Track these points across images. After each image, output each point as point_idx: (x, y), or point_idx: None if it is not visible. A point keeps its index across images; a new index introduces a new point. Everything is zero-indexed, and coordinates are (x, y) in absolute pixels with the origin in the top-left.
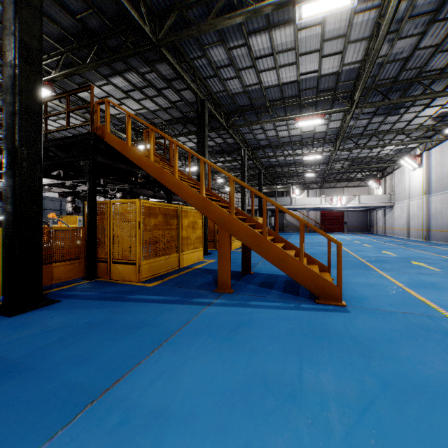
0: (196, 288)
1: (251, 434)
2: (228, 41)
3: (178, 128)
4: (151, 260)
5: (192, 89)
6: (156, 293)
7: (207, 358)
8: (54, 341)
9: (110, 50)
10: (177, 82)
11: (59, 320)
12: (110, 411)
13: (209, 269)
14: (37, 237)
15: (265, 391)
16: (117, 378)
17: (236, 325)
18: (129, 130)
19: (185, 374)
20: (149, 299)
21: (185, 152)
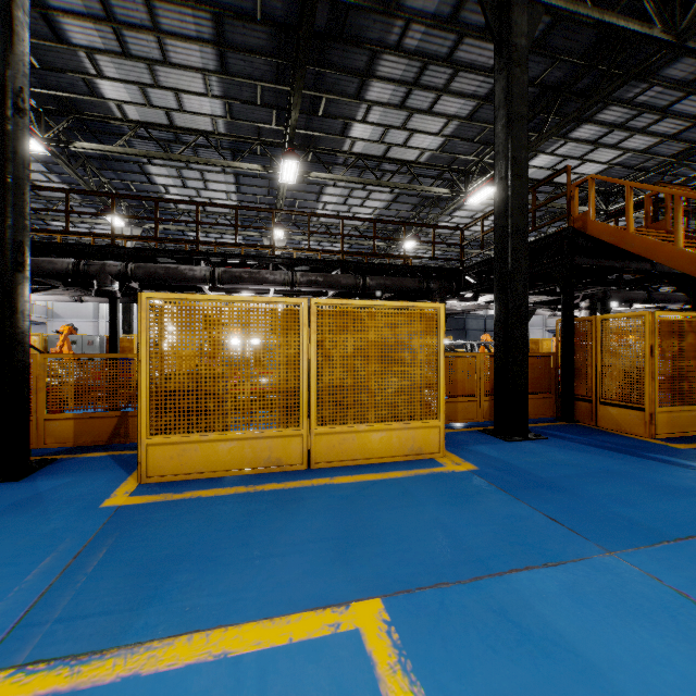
0: None
1: None
2: None
3: None
4: (671, 408)
5: None
6: None
7: None
8: (572, 474)
9: (577, 96)
10: None
11: (561, 456)
12: None
13: None
14: (524, 363)
15: None
16: (687, 534)
17: None
18: (631, 209)
19: None
20: (686, 464)
21: None
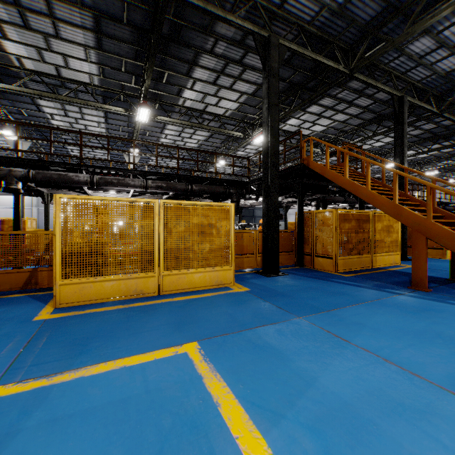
0: (388, 283)
1: (416, 343)
2: (434, 28)
3: (370, 128)
4: (345, 257)
5: (387, 92)
6: (351, 281)
7: (392, 316)
8: (294, 289)
9: (309, 90)
10: (369, 88)
11: (292, 282)
12: (333, 316)
13: (406, 272)
14: (277, 235)
15: (435, 337)
16: (333, 308)
17: (424, 309)
18: (328, 157)
19: (375, 317)
20: (346, 283)
21: (379, 149)
